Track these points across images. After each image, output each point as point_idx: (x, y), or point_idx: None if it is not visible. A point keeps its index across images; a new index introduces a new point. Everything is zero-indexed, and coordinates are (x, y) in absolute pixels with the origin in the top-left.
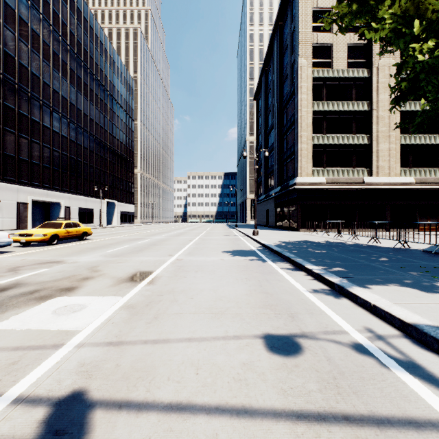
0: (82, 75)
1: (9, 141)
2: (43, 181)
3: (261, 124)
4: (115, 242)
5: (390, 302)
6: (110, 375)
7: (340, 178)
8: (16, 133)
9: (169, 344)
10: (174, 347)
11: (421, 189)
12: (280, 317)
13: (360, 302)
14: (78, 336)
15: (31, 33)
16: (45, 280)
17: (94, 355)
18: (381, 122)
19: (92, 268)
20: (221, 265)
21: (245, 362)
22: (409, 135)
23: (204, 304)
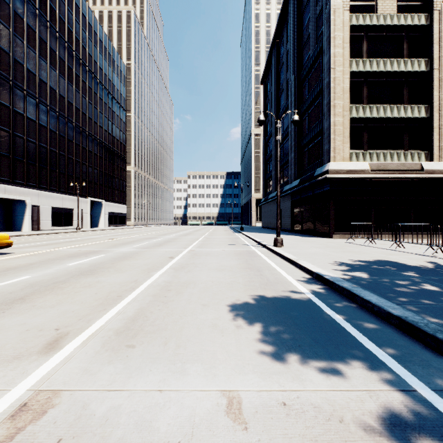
0: (57, 49)
1: None
2: None
3: (270, 110)
4: (30, 262)
5: None
6: None
7: (389, 164)
8: None
9: None
10: None
11: None
12: None
13: None
14: None
15: None
16: None
17: None
18: None
19: None
20: None
21: None
22: None
23: None
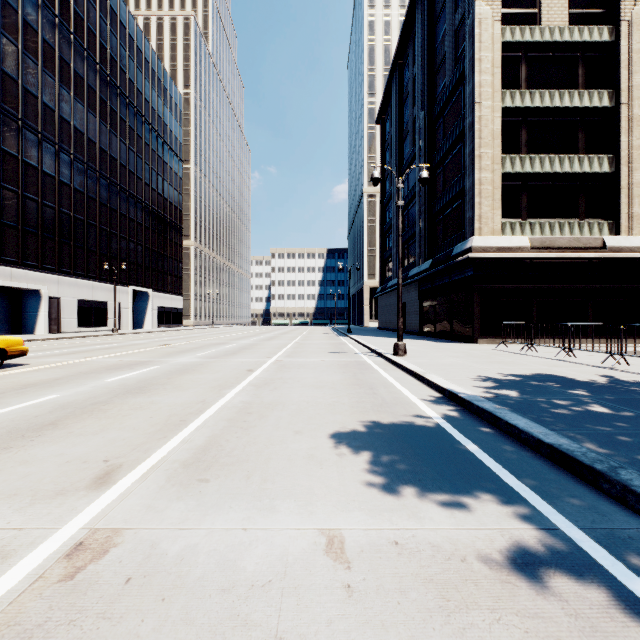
0: (85, 73)
1: None
2: (2, 251)
3: (390, 160)
4: (54, 377)
5: None
6: None
7: (558, 239)
8: None
9: None
10: None
11: None
12: None
13: None
14: None
15: None
16: None
17: None
18: (638, 128)
19: None
20: None
21: None
22: None
23: None
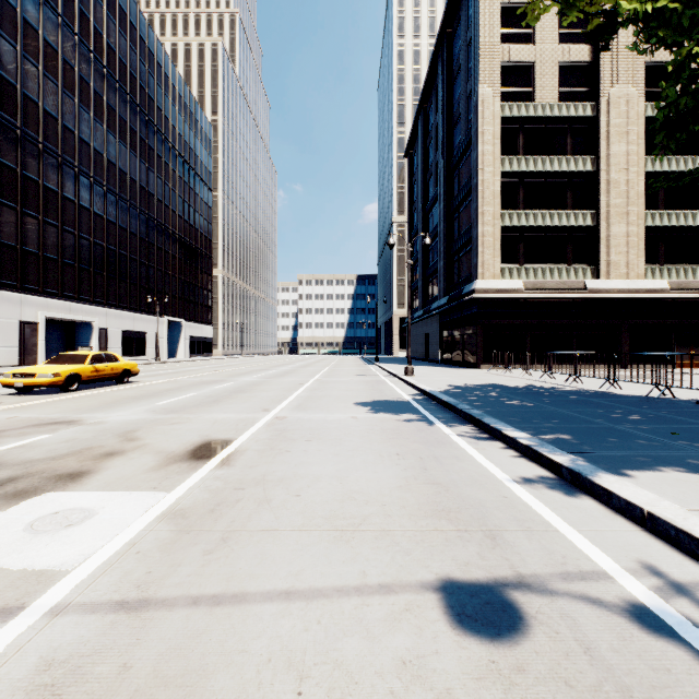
0: (128, 116)
1: (6, 222)
2: (63, 287)
3: (417, 196)
4: (176, 387)
5: (682, 508)
6: (101, 698)
7: (547, 282)
8: (19, 208)
9: (243, 607)
10: (254, 615)
11: (679, 300)
12: (469, 538)
13: (618, 504)
14: (60, 586)
15: (43, 46)
16: (36, 457)
17: (80, 638)
18: (614, 190)
19: (127, 434)
20: (352, 429)
21: (407, 658)
22: (660, 211)
23: (320, 509)
